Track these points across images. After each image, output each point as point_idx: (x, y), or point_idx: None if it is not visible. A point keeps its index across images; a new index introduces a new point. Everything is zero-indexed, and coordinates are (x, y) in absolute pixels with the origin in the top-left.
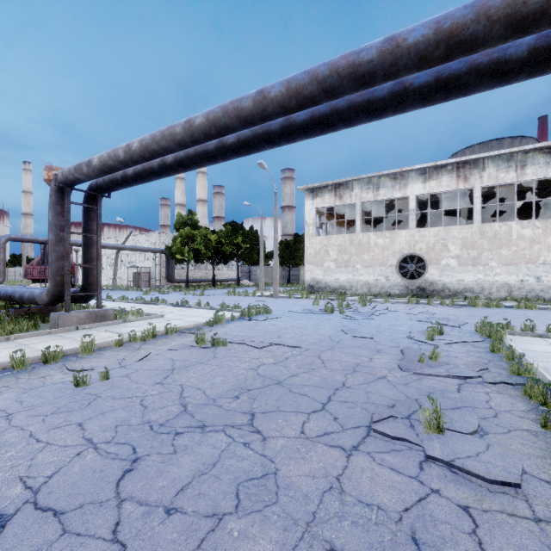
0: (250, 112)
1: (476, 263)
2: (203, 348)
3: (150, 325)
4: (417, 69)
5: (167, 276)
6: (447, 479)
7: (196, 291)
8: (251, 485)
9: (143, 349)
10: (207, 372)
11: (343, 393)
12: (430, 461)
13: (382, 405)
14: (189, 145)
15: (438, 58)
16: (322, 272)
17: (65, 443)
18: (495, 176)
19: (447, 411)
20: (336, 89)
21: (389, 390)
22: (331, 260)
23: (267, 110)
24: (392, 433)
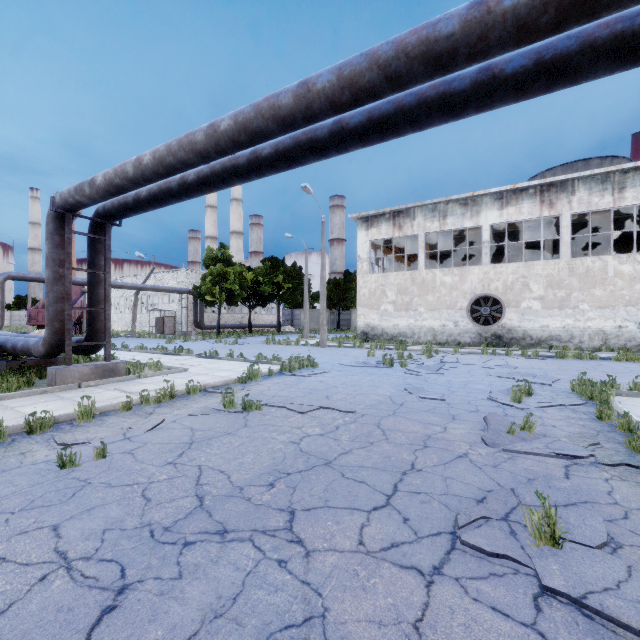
0: (290, 110)
1: (564, 306)
2: (232, 412)
3: (167, 382)
4: (514, 44)
5: (195, 321)
6: (580, 630)
7: (229, 339)
8: (287, 639)
9: (156, 415)
10: (235, 447)
11: (413, 480)
12: (549, 596)
13: (468, 499)
14: (214, 157)
15: (545, 26)
16: (378, 316)
17: (27, 560)
18: (587, 201)
19: (558, 508)
20: (403, 75)
21: (474, 475)
22: (389, 302)
23: (312, 107)
24: (488, 547)
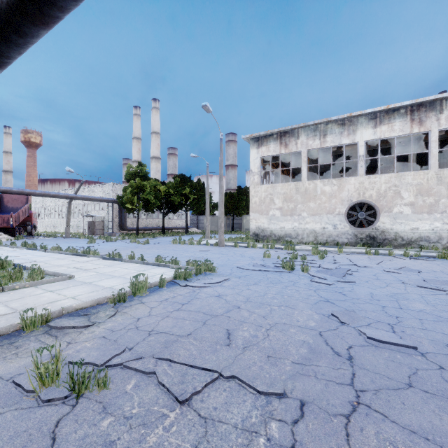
0: None
1: (433, 211)
2: (43, 401)
3: None
4: None
5: (119, 225)
6: None
7: (145, 239)
8: None
9: None
10: None
11: None
12: None
13: None
14: None
15: None
16: (267, 220)
17: None
18: None
19: None
20: None
21: None
22: (277, 208)
23: None
24: None
